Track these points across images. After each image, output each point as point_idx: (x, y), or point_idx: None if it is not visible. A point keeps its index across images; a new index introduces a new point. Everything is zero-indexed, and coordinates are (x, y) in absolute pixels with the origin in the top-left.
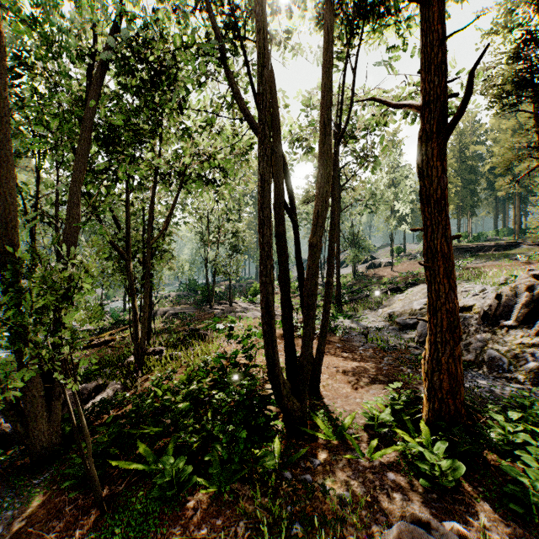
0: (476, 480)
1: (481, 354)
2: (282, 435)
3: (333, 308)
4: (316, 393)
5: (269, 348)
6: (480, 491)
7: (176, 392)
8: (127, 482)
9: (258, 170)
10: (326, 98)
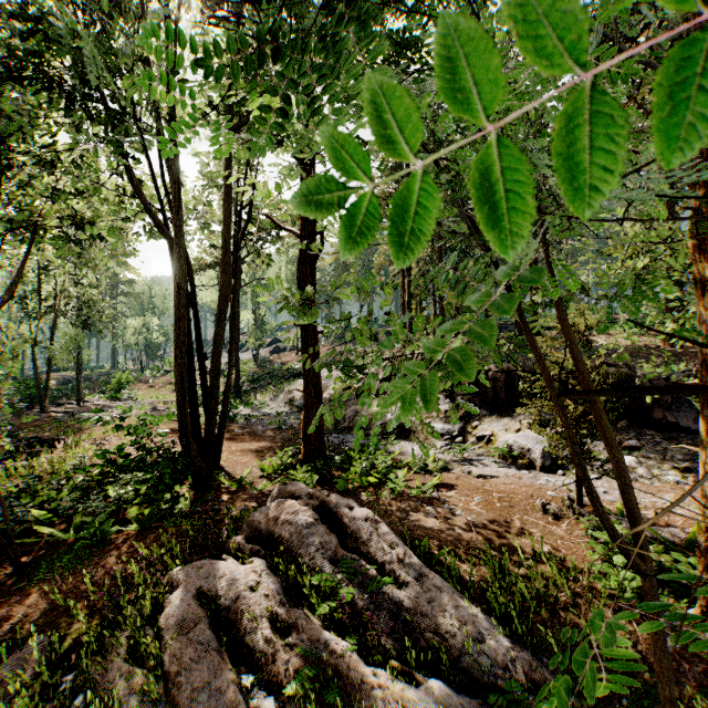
0: (325, 484)
1: (352, 421)
2: (190, 494)
3: (232, 399)
4: (217, 466)
5: (183, 416)
6: (325, 488)
7: (57, 489)
8: (35, 556)
9: (177, 280)
10: (229, 221)
